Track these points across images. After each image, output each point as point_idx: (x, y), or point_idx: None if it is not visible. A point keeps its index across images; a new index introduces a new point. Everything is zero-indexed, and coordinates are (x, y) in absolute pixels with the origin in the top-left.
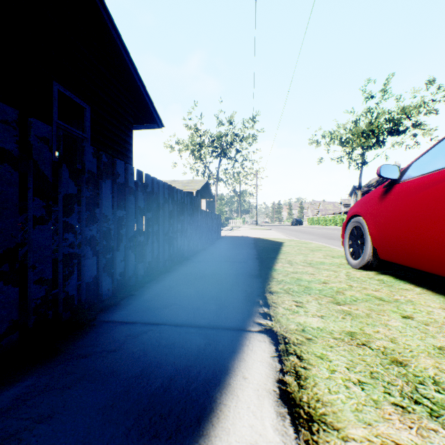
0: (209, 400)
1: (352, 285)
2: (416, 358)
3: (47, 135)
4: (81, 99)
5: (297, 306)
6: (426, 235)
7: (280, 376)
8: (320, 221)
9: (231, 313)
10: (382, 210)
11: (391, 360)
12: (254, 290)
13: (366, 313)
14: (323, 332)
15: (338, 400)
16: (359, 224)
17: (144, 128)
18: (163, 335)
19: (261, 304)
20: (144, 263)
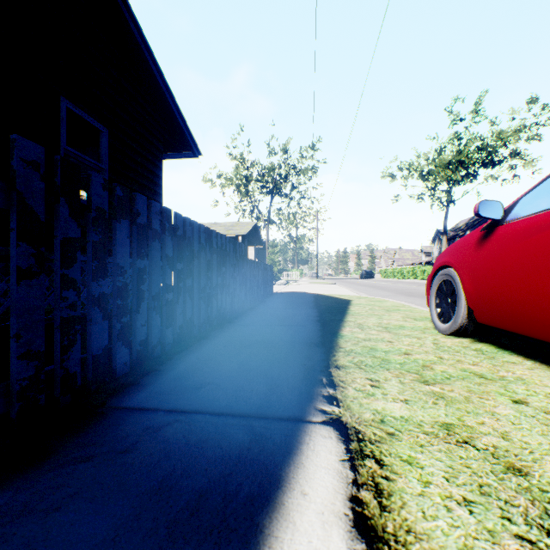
0: (254, 530)
1: (443, 357)
2: (540, 463)
3: (38, 159)
4: (96, 119)
5: (372, 387)
6: (541, 292)
7: (353, 491)
8: (395, 273)
9: (286, 397)
10: (480, 259)
11: (506, 466)
12: (316, 364)
13: (465, 396)
14: (409, 423)
15: (437, 531)
16: (449, 278)
17: (176, 157)
18: (194, 428)
19: (324, 383)
20: (174, 327)
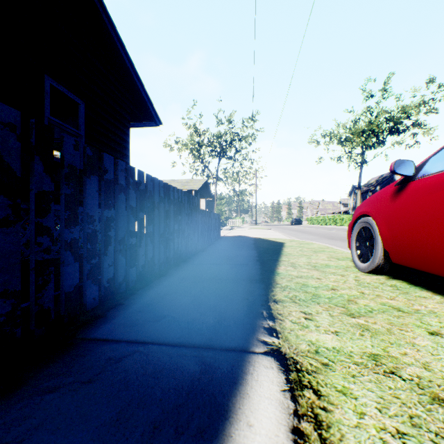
0: None
1: (364, 292)
2: None
3: (14, 122)
4: (75, 94)
5: (306, 319)
6: None
7: (295, 422)
8: (319, 221)
9: (232, 328)
10: (395, 209)
11: (432, 397)
12: (257, 299)
13: (387, 328)
14: (341, 354)
15: None
16: (367, 225)
17: (141, 126)
18: (151, 358)
19: (265, 315)
20: (137, 267)
